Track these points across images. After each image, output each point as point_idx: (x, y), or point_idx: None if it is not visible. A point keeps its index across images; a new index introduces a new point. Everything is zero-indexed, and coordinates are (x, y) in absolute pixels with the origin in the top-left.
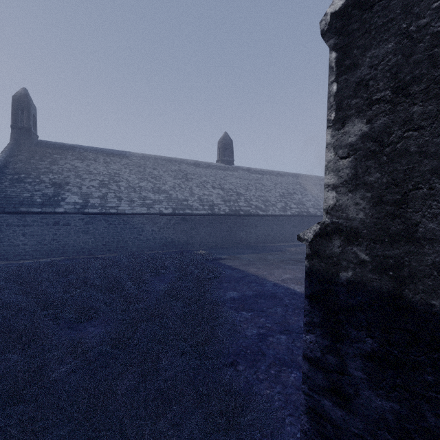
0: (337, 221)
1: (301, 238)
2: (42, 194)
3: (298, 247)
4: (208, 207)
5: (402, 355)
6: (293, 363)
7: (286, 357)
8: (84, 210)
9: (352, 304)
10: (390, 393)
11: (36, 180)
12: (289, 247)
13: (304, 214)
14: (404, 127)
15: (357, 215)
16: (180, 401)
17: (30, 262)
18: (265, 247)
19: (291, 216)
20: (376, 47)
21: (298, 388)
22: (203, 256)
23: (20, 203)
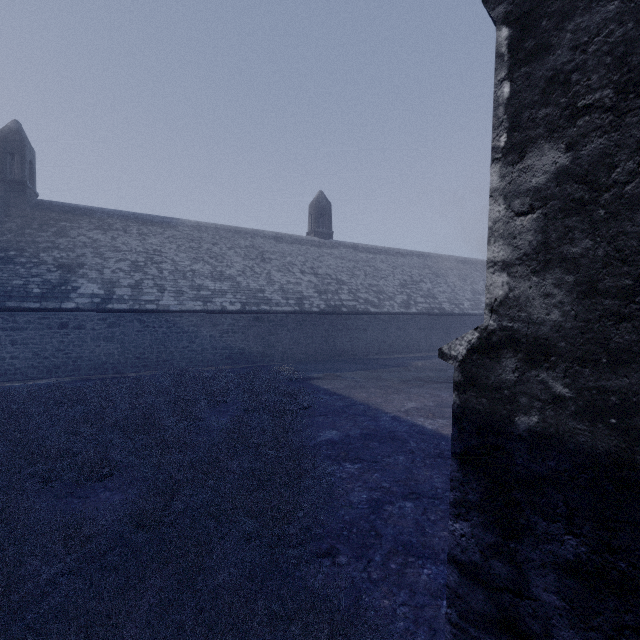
0: (511, 325)
1: (445, 354)
2: (43, 281)
3: (427, 360)
4: (295, 301)
5: (635, 572)
6: (425, 550)
7: (414, 539)
8: (106, 305)
9: (538, 474)
10: (611, 639)
11: (32, 260)
12: (413, 360)
13: (435, 311)
14: (639, 154)
15: (548, 315)
16: (238, 632)
17: (22, 384)
18: (379, 361)
19: (416, 314)
20: (584, 12)
21: (435, 594)
22: (287, 375)
23: (8, 294)
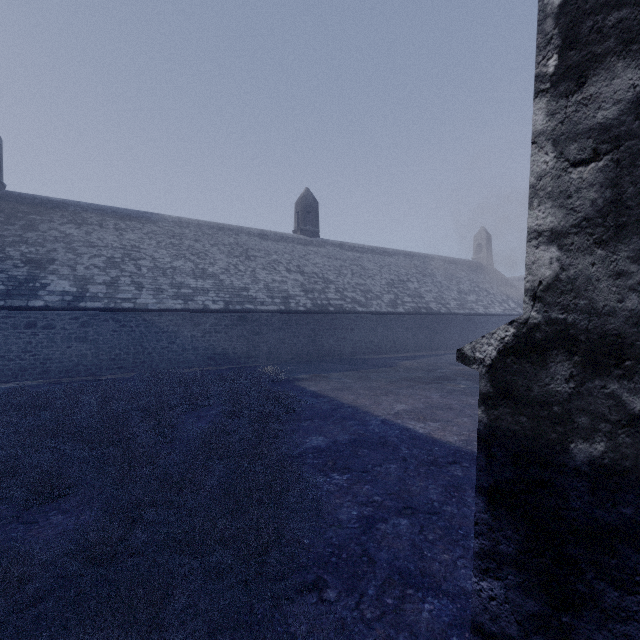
0: (563, 316)
1: (467, 356)
2: (8, 277)
3: (415, 360)
4: (280, 300)
5: None
6: (425, 578)
7: (411, 565)
8: (78, 303)
9: (606, 524)
10: None
11: None
12: (401, 360)
13: (422, 311)
14: None
15: (622, 302)
16: None
17: None
18: (367, 361)
19: (403, 314)
20: None
21: (440, 637)
22: (272, 376)
23: None
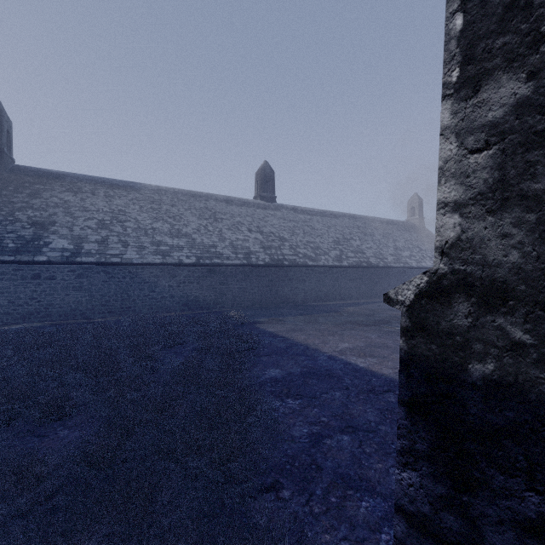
0: (464, 268)
1: (392, 299)
2: (17, 236)
3: (357, 306)
4: (243, 255)
5: None
6: (362, 482)
7: (352, 472)
8: (75, 258)
9: (495, 425)
10: None
11: (8, 218)
12: (345, 306)
13: (363, 264)
14: None
15: (506, 257)
16: None
17: None
18: (316, 307)
19: (347, 267)
20: None
21: (374, 527)
22: (236, 320)
23: None
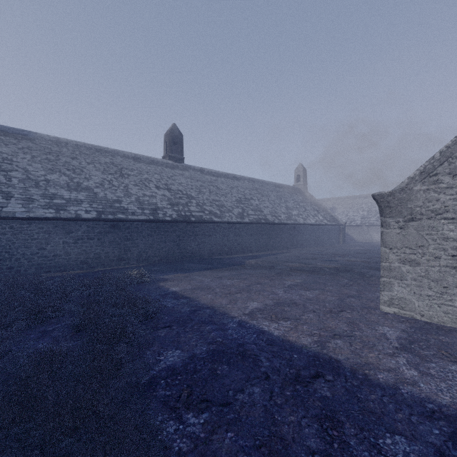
0: None
1: None
2: None
3: (258, 258)
4: (150, 211)
5: None
6: None
7: None
8: None
9: None
10: None
11: None
12: (247, 259)
13: (262, 221)
14: None
15: None
16: None
17: None
18: (221, 260)
19: (249, 223)
20: None
21: None
22: (138, 278)
23: None
